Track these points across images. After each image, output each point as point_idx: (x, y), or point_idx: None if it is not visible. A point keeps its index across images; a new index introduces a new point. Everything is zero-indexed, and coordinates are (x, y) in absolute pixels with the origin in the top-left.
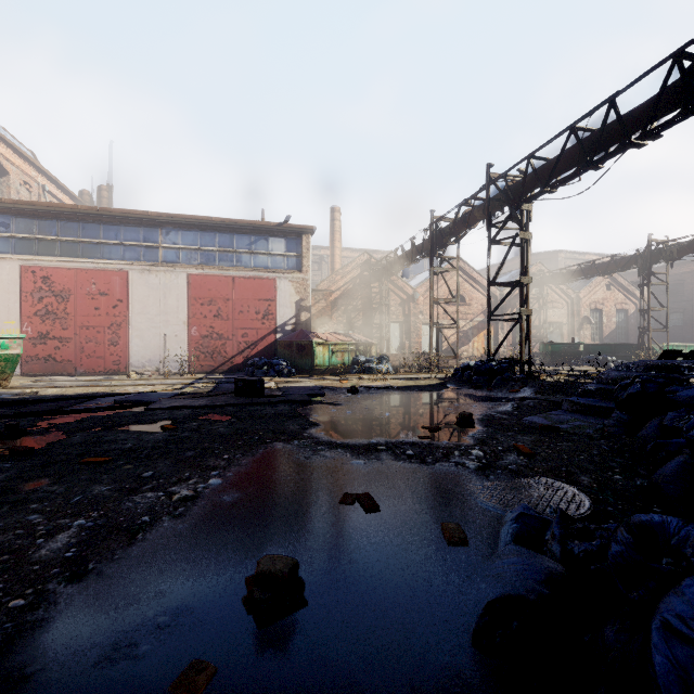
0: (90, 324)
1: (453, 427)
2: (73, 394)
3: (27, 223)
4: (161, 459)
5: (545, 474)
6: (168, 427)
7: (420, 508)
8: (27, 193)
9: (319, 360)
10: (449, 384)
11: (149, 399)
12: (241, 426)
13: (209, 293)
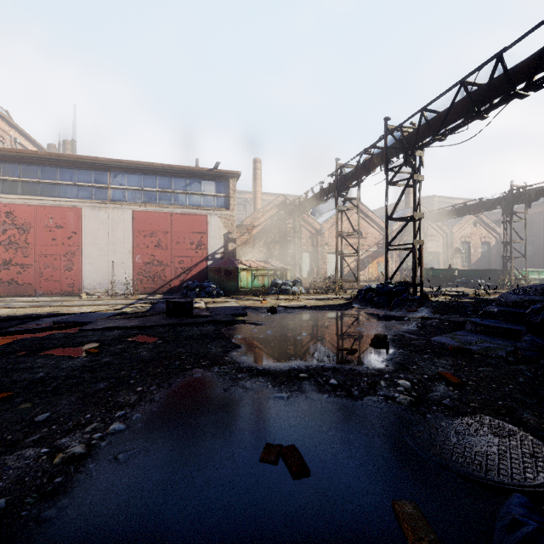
0: (48, 253)
1: (369, 349)
2: (22, 314)
3: None
4: (67, 393)
5: (484, 411)
6: (91, 352)
7: (357, 467)
8: (1, 144)
9: (243, 283)
10: (354, 304)
11: (86, 320)
12: (164, 349)
13: (151, 226)
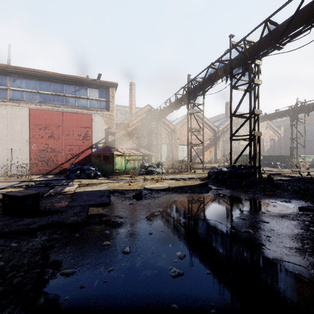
0: None
1: None
2: None
3: None
4: None
5: None
6: None
7: None
8: None
9: (118, 166)
10: (209, 184)
11: None
12: None
13: (45, 121)
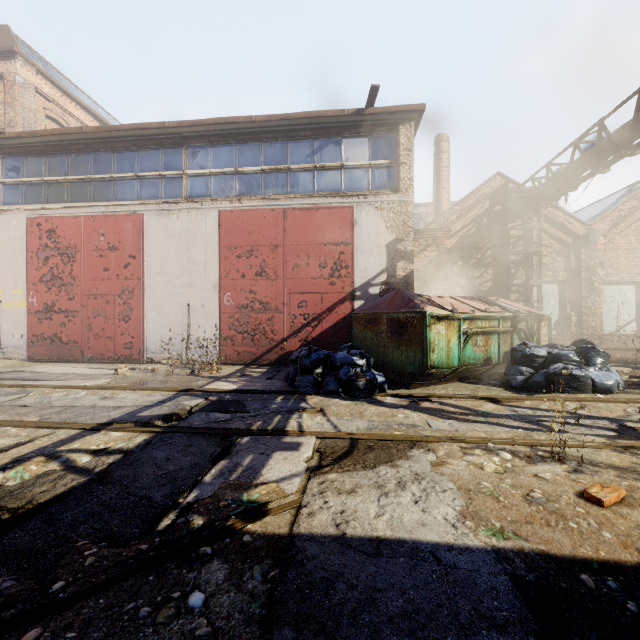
0: (98, 292)
1: None
2: None
3: (36, 163)
4: None
5: None
6: None
7: None
8: None
9: (437, 354)
10: None
11: None
12: None
13: (249, 238)
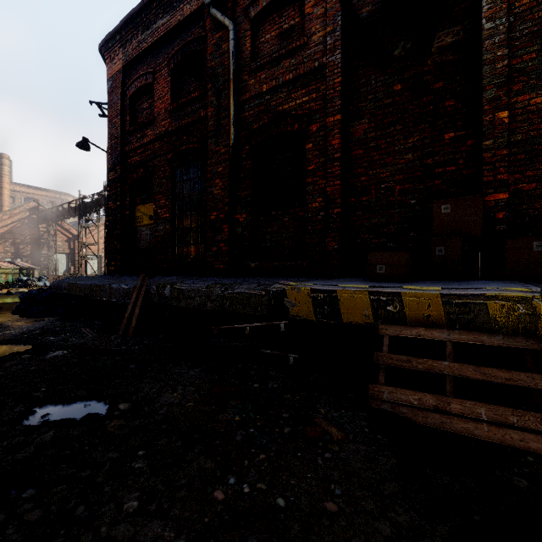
0: None
1: None
2: None
3: None
4: None
5: None
6: None
7: None
8: None
9: None
10: None
11: None
12: None
13: None
